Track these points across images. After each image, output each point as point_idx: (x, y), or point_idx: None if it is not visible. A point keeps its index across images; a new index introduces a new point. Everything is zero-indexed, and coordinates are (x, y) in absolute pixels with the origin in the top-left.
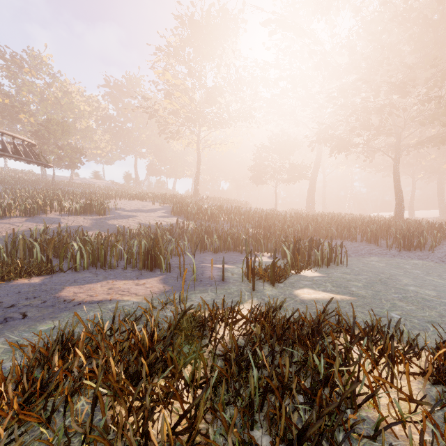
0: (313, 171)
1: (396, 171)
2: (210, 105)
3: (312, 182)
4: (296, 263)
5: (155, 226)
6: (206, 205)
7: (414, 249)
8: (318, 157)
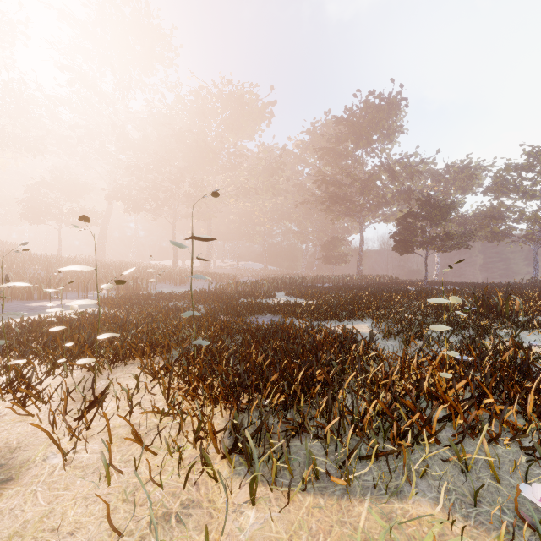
0: (105, 219)
1: (174, 233)
2: None
3: (104, 230)
4: (135, 289)
5: None
6: None
7: (183, 284)
8: (110, 206)
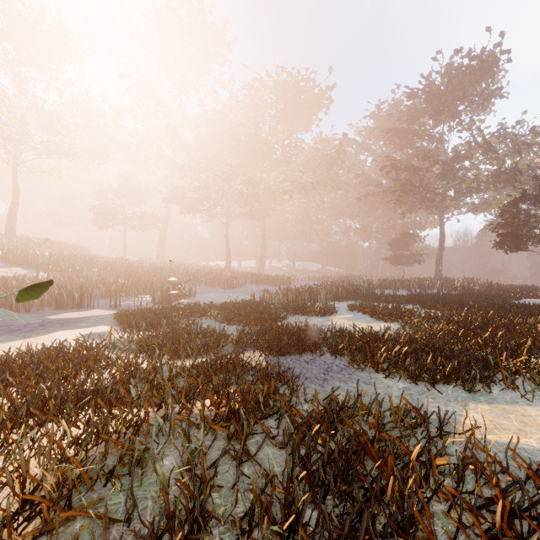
0: (165, 222)
1: (227, 234)
2: (49, 134)
3: (163, 233)
4: (174, 296)
5: (19, 278)
6: (37, 250)
7: (232, 288)
8: (169, 210)
